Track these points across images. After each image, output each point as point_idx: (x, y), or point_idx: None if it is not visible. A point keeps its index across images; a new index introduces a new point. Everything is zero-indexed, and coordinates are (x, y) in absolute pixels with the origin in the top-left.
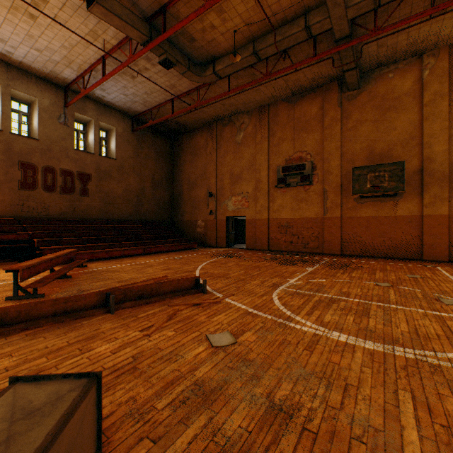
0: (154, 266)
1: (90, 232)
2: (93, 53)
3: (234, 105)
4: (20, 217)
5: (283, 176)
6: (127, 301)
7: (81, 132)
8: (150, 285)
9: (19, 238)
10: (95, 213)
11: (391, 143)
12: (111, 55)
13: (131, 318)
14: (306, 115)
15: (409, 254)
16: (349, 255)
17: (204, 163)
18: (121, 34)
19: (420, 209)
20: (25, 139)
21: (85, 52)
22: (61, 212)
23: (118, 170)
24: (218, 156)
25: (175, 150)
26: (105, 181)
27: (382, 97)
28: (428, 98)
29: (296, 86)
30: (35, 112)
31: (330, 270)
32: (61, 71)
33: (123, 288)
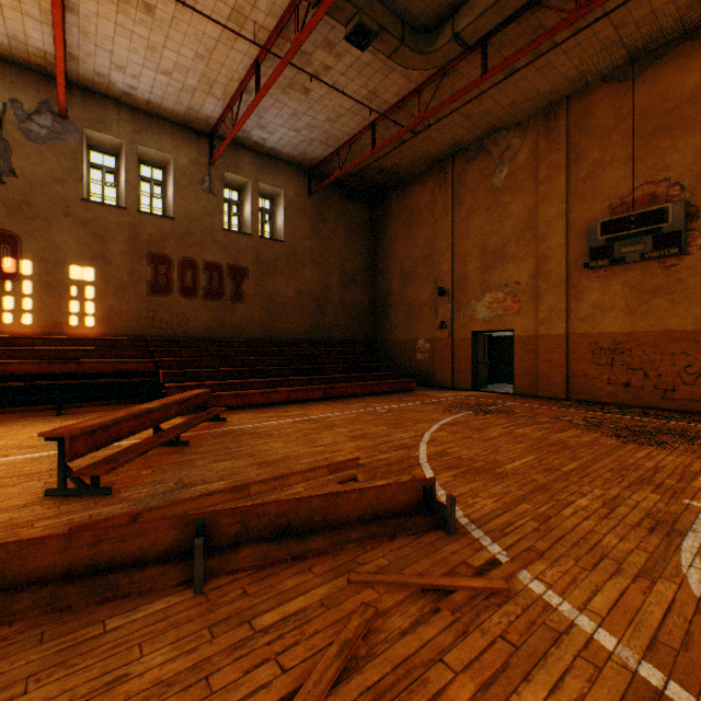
0: (336, 427)
1: (243, 360)
2: (240, 57)
3: (490, 113)
4: (149, 337)
5: (604, 242)
6: (247, 543)
7: (234, 202)
8: (307, 501)
9: (140, 368)
10: (252, 329)
11: None
12: (266, 49)
13: (232, 633)
14: (669, 96)
15: None
16: None
17: (428, 236)
18: (280, 2)
19: None
20: (156, 218)
21: (229, 58)
22: (204, 329)
23: (287, 260)
24: (455, 220)
25: (379, 220)
26: (267, 278)
27: None
28: None
29: (644, 34)
30: (169, 178)
31: None
32: (200, 105)
33: (239, 508)
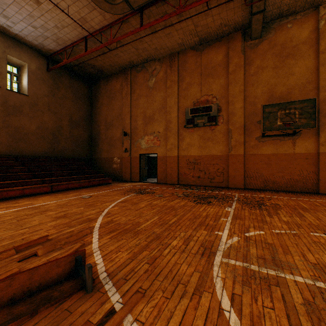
0: (48, 211)
1: None
2: None
3: (147, 50)
4: None
5: (191, 117)
6: None
7: None
8: None
9: None
10: (1, 149)
11: (289, 87)
12: None
13: None
14: (212, 61)
15: (306, 188)
16: (251, 189)
17: (119, 105)
18: None
19: (316, 147)
20: None
21: None
22: None
23: (31, 107)
24: (132, 99)
25: (94, 94)
26: (14, 116)
27: (282, 45)
28: (324, 46)
29: (205, 33)
30: None
31: (253, 211)
32: None
33: None
